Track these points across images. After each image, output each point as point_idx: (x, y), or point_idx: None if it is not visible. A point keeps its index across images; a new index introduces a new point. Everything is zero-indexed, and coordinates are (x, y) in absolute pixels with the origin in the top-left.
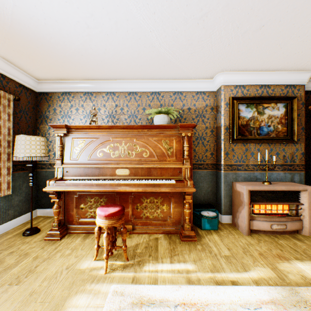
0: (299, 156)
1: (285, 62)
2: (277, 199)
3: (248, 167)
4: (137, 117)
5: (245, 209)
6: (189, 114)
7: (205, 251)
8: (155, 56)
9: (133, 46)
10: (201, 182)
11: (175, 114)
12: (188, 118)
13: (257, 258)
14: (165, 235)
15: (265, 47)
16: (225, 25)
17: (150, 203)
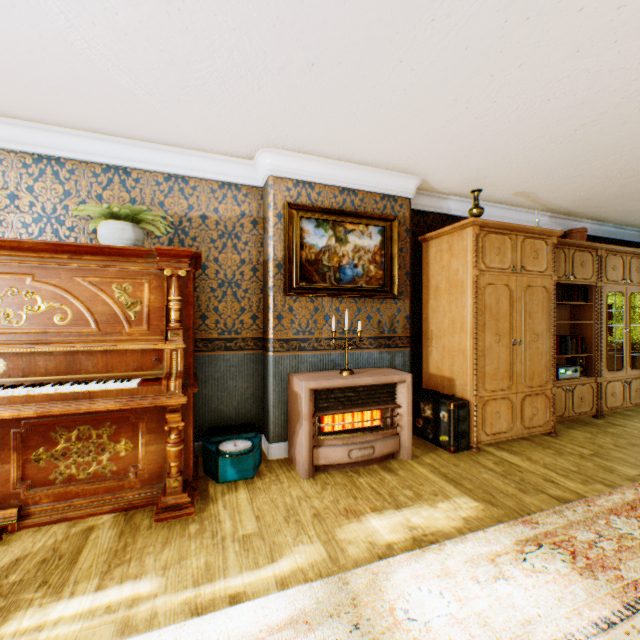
0: (403, 321)
1: (375, 152)
2: (363, 402)
3: (320, 344)
4: (65, 224)
5: (303, 428)
6: (204, 229)
7: (204, 536)
8: (87, 70)
9: (3, 23)
10: (232, 379)
11: (161, 225)
12: (202, 238)
13: (306, 525)
14: (121, 514)
15: (332, 113)
16: (236, 40)
17: (81, 441)
